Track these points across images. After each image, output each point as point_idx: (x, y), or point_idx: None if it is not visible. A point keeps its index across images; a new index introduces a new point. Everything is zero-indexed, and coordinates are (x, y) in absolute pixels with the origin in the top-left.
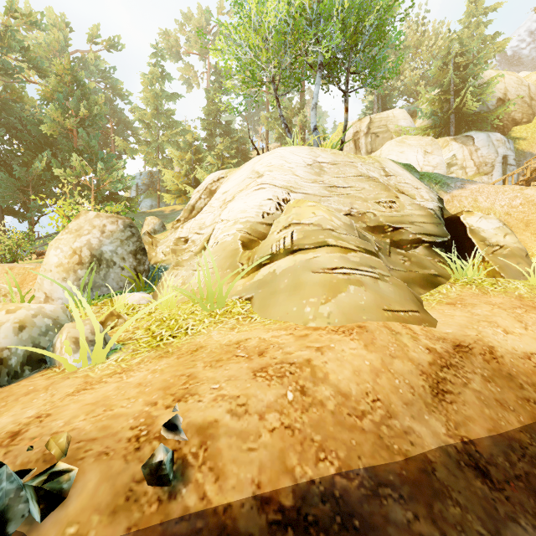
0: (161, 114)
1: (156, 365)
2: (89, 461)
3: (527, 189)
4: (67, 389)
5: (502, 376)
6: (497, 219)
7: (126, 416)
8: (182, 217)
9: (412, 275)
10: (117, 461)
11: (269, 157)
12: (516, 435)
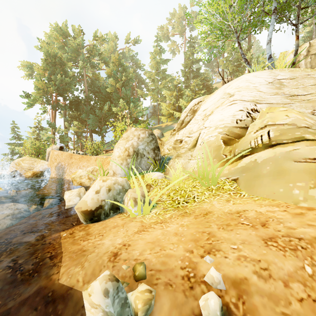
0: (159, 72)
1: (181, 221)
2: (160, 287)
3: None
4: (133, 228)
5: None
6: None
7: (175, 257)
8: (176, 128)
9: None
10: (179, 293)
11: (236, 82)
12: None
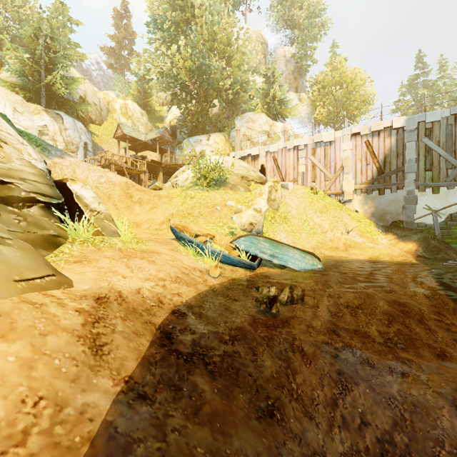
0: None
1: None
2: None
3: (108, 172)
4: None
5: (131, 312)
6: (92, 190)
7: None
8: None
9: (32, 236)
10: None
11: None
12: (149, 351)
